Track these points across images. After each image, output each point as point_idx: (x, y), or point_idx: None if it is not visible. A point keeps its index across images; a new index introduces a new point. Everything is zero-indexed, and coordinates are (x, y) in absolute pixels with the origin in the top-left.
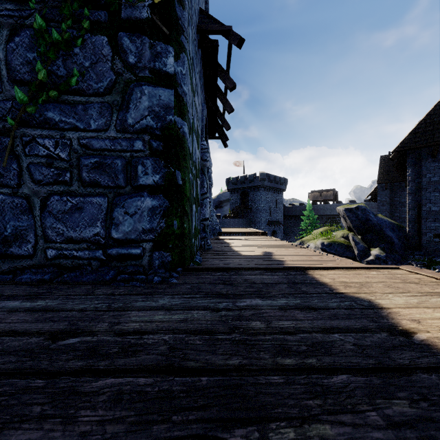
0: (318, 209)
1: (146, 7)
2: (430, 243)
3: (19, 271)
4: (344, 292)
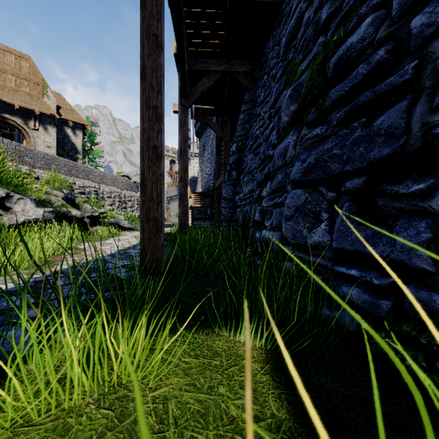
0: None
1: None
2: None
3: None
4: None
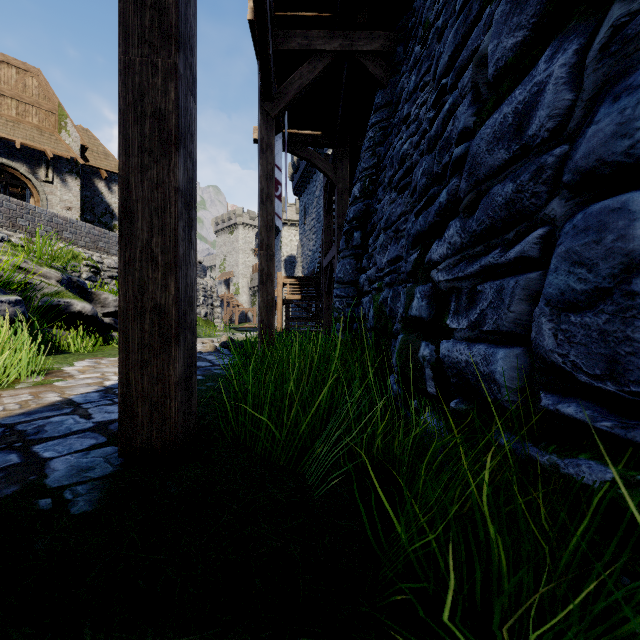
0: None
1: None
2: None
3: None
4: None
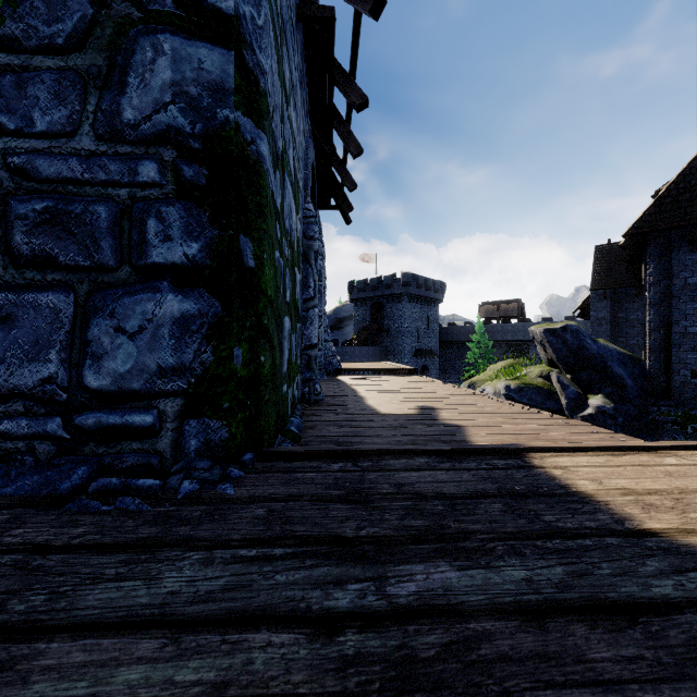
0: (494, 331)
1: None
2: (685, 387)
3: None
4: (655, 529)
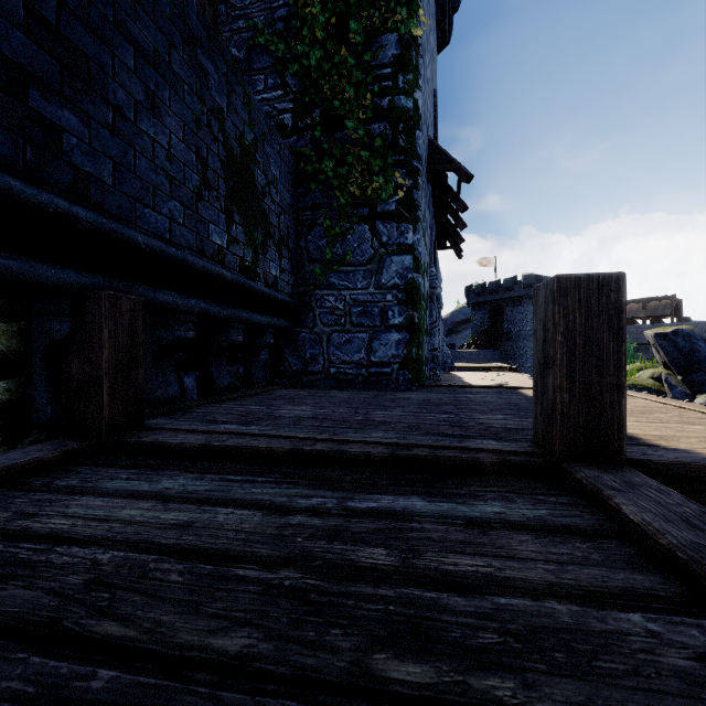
0: (639, 333)
1: (394, 202)
2: None
3: (314, 382)
4: (530, 395)
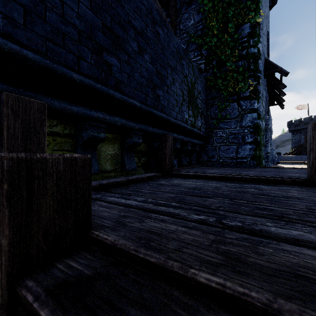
0: None
1: (248, 92)
2: None
3: (213, 165)
4: None
